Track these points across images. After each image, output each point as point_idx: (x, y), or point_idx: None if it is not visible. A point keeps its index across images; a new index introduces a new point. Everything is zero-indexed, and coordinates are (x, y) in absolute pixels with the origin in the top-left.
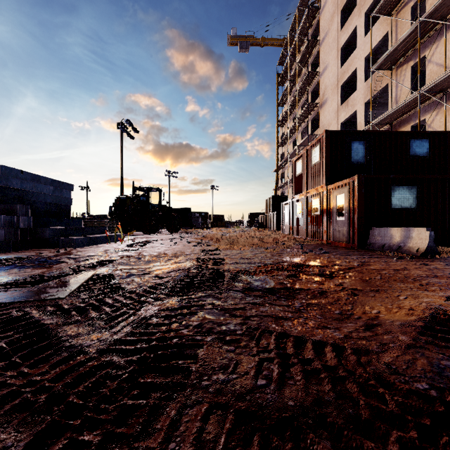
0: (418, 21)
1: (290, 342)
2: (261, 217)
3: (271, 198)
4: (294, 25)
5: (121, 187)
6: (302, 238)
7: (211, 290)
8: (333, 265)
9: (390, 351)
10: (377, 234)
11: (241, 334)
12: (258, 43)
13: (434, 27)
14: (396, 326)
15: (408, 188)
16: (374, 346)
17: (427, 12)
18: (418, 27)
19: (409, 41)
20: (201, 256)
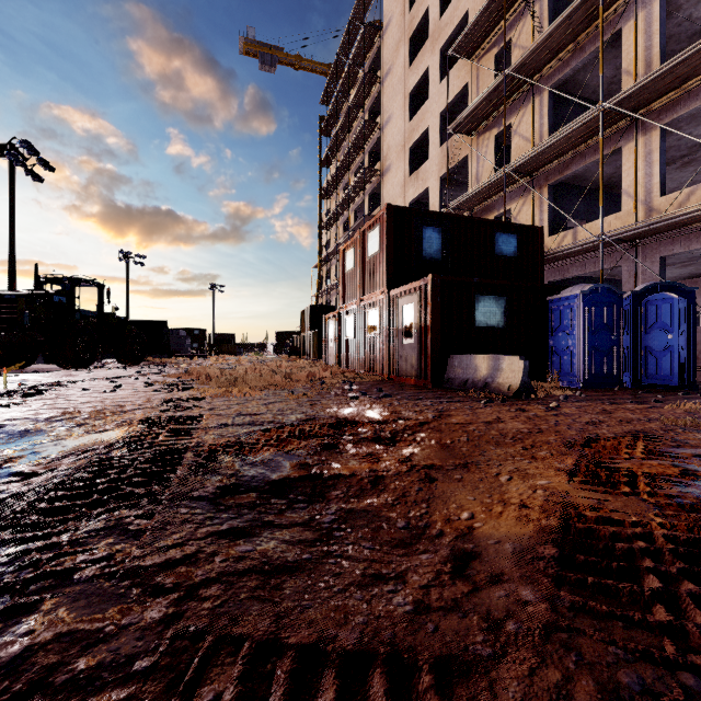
0: (504, 74)
1: (281, 681)
2: (295, 338)
3: (310, 309)
4: (345, 46)
5: (10, 274)
6: (354, 371)
7: (129, 508)
8: (397, 419)
9: (513, 655)
10: (458, 365)
11: (146, 671)
12: (291, 62)
13: (520, 87)
14: (509, 556)
15: (495, 299)
16: (477, 638)
17: (514, 64)
18: (503, 83)
19: (493, 100)
20: (155, 415)
